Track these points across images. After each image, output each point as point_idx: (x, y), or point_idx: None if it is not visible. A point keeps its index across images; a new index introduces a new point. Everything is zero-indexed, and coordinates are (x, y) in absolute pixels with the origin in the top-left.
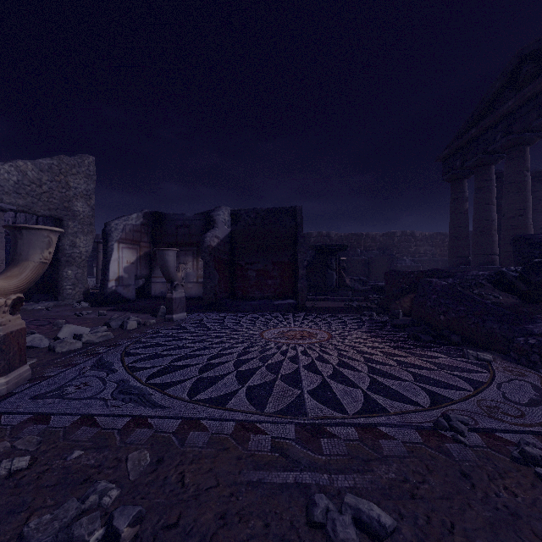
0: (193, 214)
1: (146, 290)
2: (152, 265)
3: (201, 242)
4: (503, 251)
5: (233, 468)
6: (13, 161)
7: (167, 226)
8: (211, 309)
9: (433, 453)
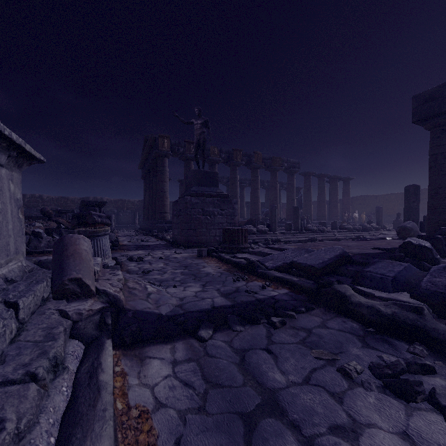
0: None
1: None
2: None
3: None
4: (146, 215)
5: None
6: None
7: None
8: None
9: None
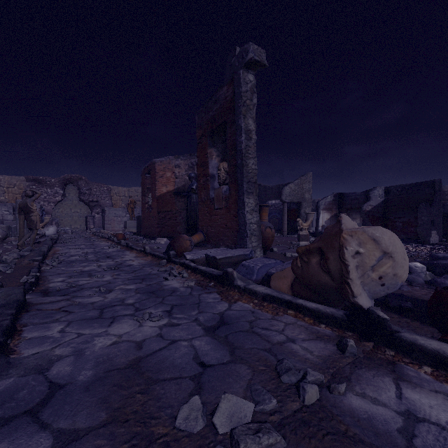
0: (360, 192)
1: None
2: None
3: (360, 209)
4: None
5: None
6: (288, 185)
7: (345, 200)
8: None
9: None
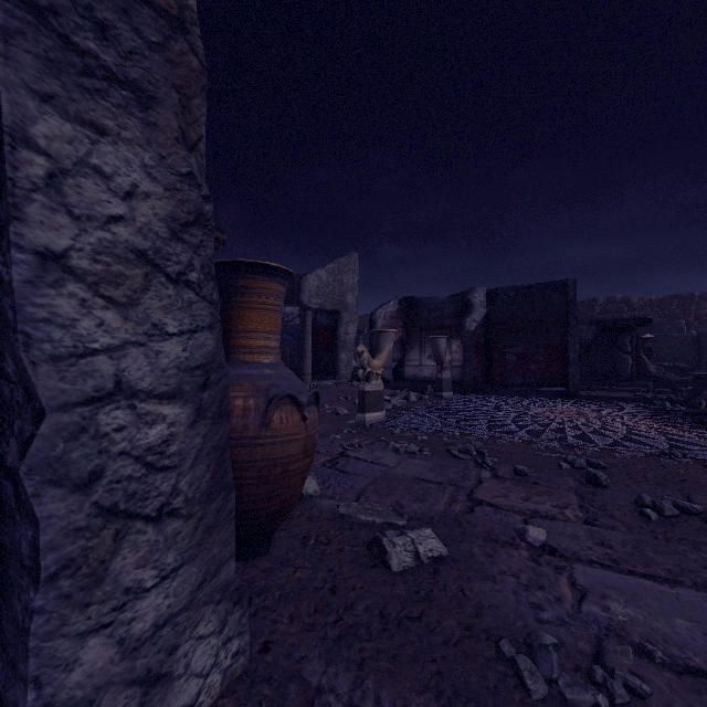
0: (445, 297)
1: (399, 373)
2: (405, 349)
3: (461, 328)
4: None
5: (524, 450)
6: (315, 271)
7: (419, 310)
8: (470, 392)
9: (647, 459)
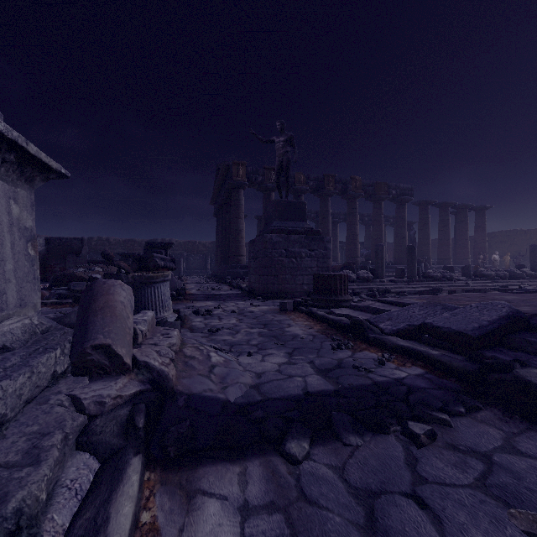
0: None
1: None
2: None
3: None
4: (218, 259)
5: None
6: None
7: None
8: None
9: None
